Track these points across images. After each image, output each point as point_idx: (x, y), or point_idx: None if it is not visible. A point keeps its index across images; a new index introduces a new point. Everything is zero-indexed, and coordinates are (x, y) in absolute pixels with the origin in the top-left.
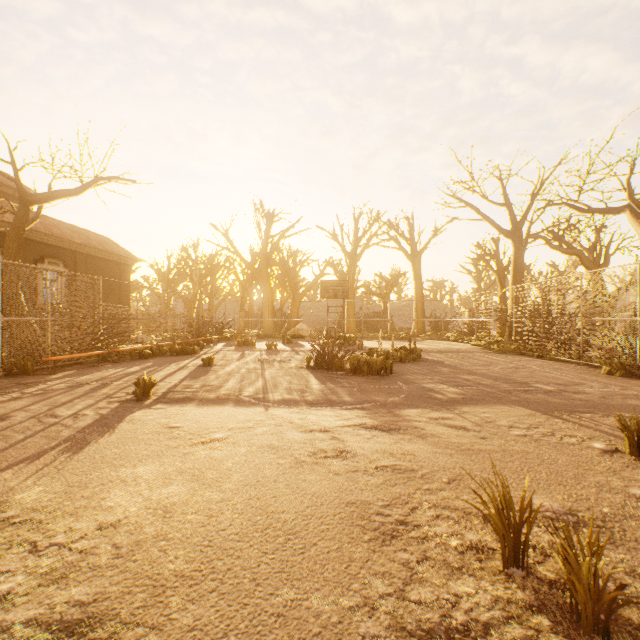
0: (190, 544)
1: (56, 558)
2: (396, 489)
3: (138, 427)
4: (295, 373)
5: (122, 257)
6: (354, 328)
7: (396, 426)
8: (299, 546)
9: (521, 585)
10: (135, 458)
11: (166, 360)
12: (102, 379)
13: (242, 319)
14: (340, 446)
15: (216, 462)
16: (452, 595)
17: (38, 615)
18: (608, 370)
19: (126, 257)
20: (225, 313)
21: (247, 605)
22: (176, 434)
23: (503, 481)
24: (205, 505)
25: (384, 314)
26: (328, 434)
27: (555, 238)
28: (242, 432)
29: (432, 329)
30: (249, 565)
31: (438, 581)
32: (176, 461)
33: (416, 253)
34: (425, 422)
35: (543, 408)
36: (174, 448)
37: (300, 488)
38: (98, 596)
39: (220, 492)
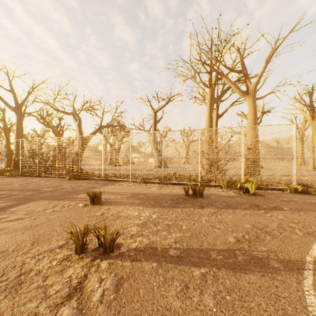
0: None
1: None
2: (1, 265)
3: None
4: None
5: None
6: None
7: None
8: None
9: (87, 257)
10: None
11: None
12: None
13: None
14: None
15: None
16: (68, 278)
17: None
18: (69, 178)
19: None
20: None
21: None
22: None
23: (74, 224)
24: None
25: None
26: None
27: (42, 118)
28: None
29: None
30: None
31: (59, 279)
32: None
33: None
34: None
35: (54, 198)
36: None
37: None
38: None
39: None
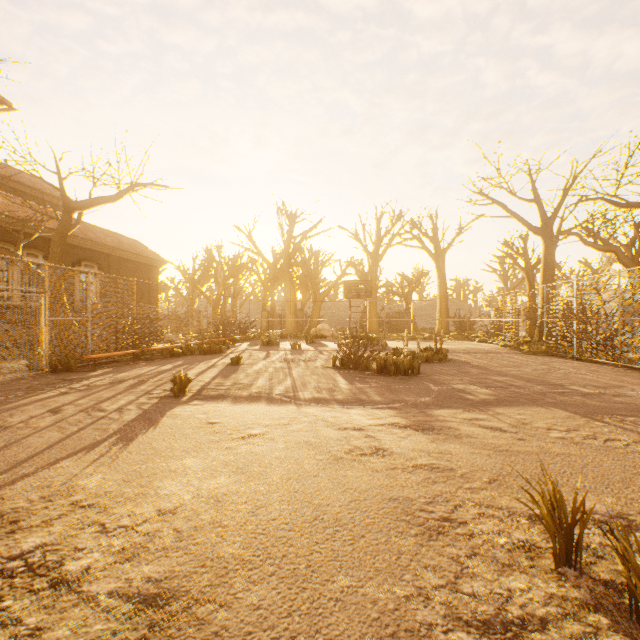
0: (244, 531)
1: (125, 539)
2: (437, 487)
3: (179, 422)
4: (322, 372)
5: (151, 259)
6: (376, 328)
7: (429, 426)
8: (348, 537)
9: (575, 584)
10: (181, 451)
11: (195, 359)
12: (139, 376)
13: (265, 319)
14: (376, 444)
15: (257, 456)
16: (505, 590)
17: (118, 588)
18: None
19: (155, 259)
20: (249, 313)
21: (306, 589)
22: (216, 429)
23: (553, 481)
24: (253, 496)
25: (407, 314)
26: (362, 432)
27: (589, 234)
28: (278, 429)
29: (456, 329)
30: (303, 553)
31: (489, 576)
32: (220, 454)
33: (440, 252)
34: (459, 422)
35: (582, 411)
36: (216, 442)
37: (341, 483)
38: (168, 574)
39: (265, 484)
